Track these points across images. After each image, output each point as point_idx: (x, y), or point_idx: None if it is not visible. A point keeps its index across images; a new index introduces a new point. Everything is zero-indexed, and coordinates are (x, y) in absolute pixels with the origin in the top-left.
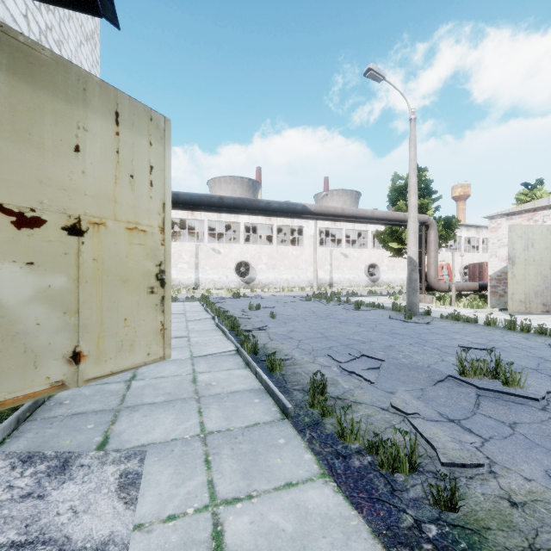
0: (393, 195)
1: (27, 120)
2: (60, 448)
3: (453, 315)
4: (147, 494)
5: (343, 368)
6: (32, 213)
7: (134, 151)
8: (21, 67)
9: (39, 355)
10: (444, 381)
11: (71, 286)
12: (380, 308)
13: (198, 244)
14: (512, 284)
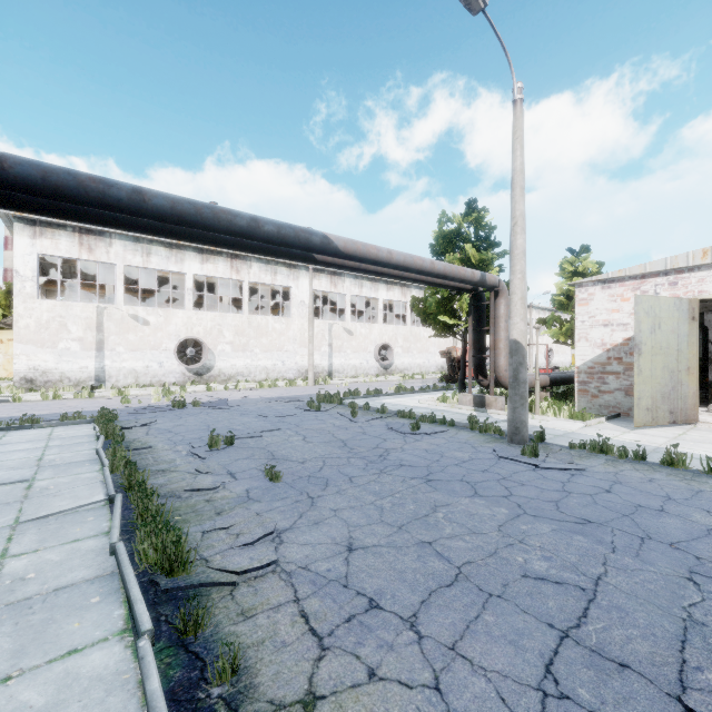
0: (439, 245)
1: None
2: None
3: (596, 444)
4: None
5: None
6: None
7: None
8: None
9: None
10: None
11: None
12: (447, 425)
13: (103, 307)
14: (639, 384)
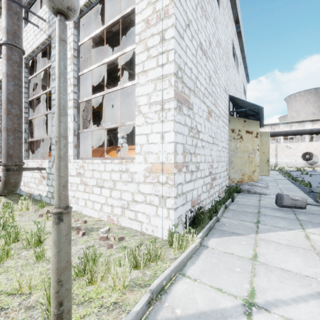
0: None
1: None
2: None
3: None
4: (269, 183)
5: (318, 183)
6: None
7: (263, 140)
8: None
9: None
10: None
11: None
12: None
13: (277, 144)
14: None
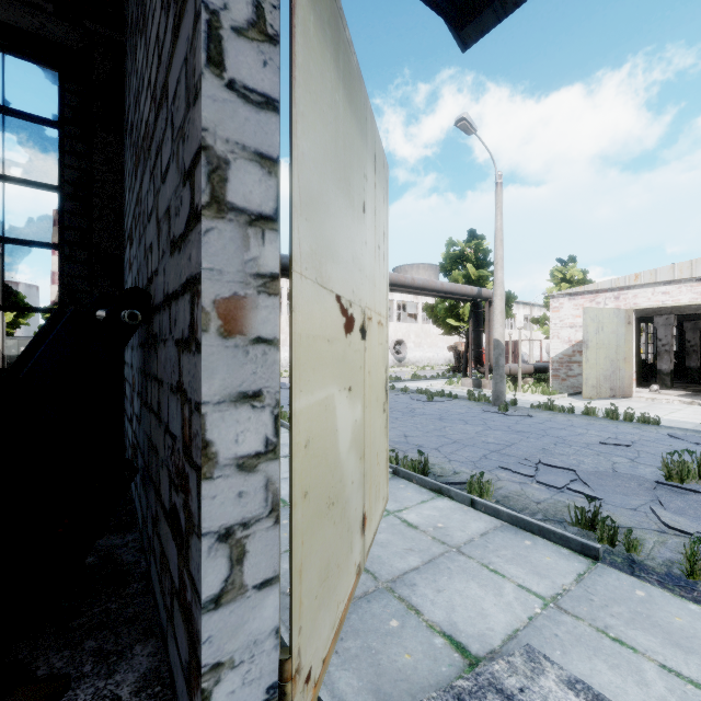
0: (447, 264)
1: (348, 163)
2: (413, 669)
3: (546, 405)
4: None
5: (545, 483)
6: (350, 308)
7: (379, 210)
8: (346, 78)
9: (352, 532)
10: (656, 489)
11: (361, 416)
12: (452, 398)
13: None
14: (586, 369)
